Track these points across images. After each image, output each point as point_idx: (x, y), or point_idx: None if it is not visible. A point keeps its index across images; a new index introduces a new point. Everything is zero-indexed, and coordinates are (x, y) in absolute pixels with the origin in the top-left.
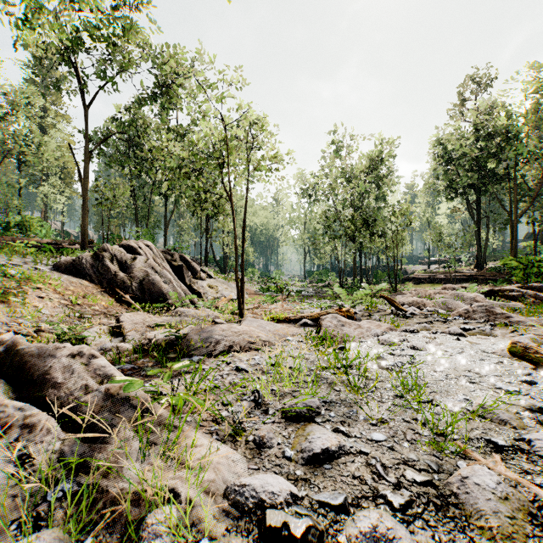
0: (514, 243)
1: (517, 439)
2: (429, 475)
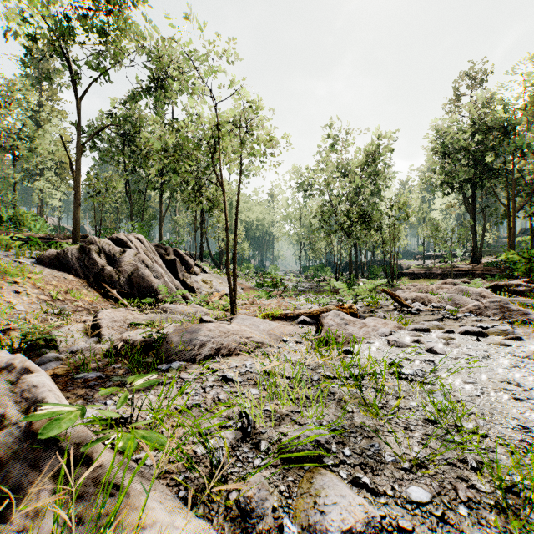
0: (512, 238)
1: None
2: None
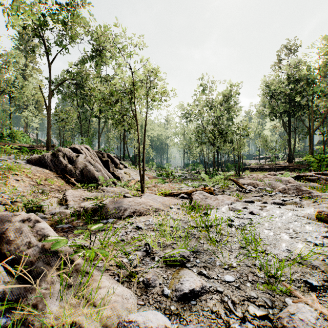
0: (311, 147)
1: (326, 280)
2: (266, 310)
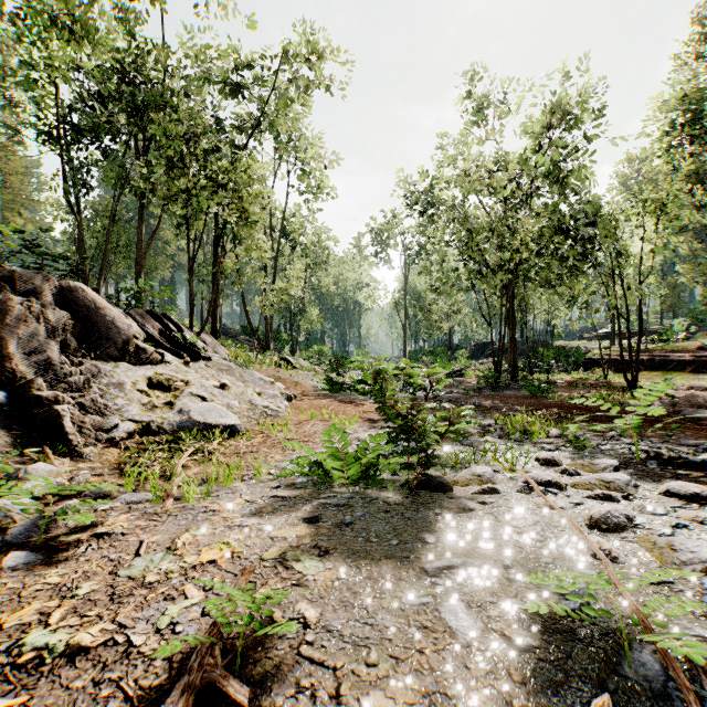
0: None
1: None
2: None
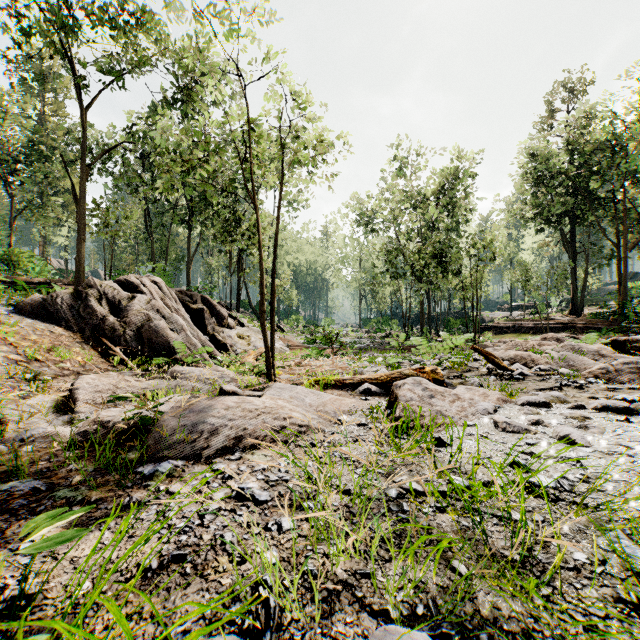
0: (623, 283)
1: None
2: None
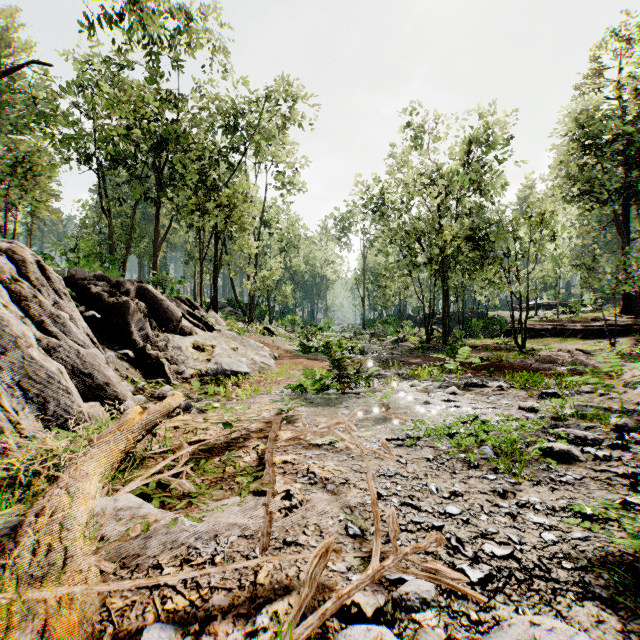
0: None
1: None
2: None
